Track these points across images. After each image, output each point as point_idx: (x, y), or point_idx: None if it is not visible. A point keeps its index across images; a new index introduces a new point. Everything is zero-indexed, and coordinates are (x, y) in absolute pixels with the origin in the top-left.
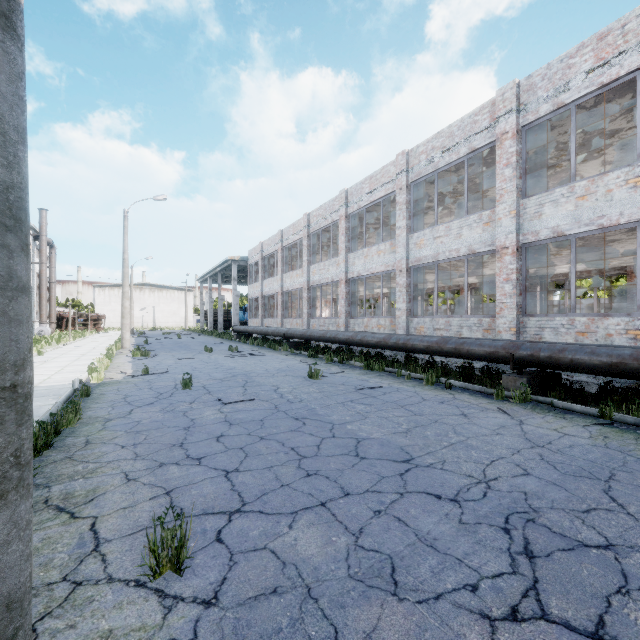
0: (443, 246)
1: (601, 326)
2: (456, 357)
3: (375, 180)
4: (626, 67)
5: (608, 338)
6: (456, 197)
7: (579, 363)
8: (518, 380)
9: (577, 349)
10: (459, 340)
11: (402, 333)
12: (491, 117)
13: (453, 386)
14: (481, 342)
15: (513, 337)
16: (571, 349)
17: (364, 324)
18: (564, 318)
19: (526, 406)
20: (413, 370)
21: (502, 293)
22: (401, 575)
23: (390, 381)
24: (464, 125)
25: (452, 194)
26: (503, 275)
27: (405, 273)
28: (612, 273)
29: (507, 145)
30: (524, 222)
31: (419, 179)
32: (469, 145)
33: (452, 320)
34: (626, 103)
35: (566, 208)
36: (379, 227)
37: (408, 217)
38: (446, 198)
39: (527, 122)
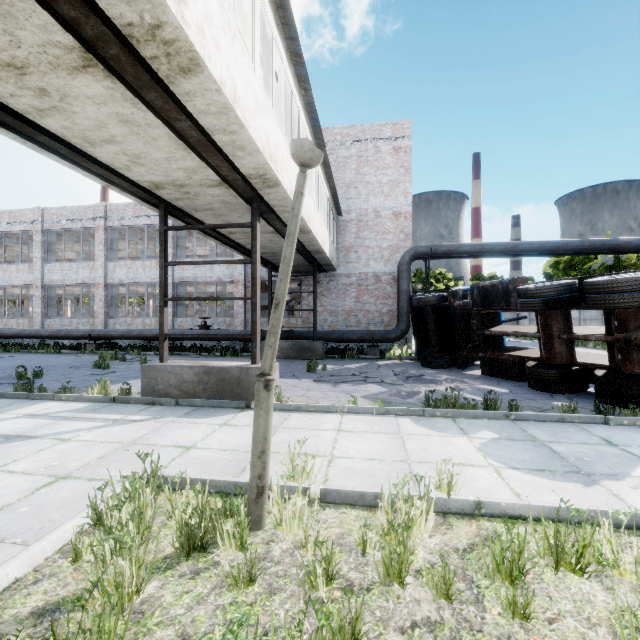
0: (68, 276)
1: (135, 322)
2: (67, 339)
3: (15, 216)
4: (142, 222)
5: (137, 327)
6: (88, 239)
7: (113, 336)
8: (93, 345)
9: (113, 331)
10: (69, 330)
11: (38, 328)
12: (94, 214)
13: (64, 353)
14: (79, 330)
15: (103, 328)
16: (111, 331)
17: (4, 323)
18: (124, 319)
19: (90, 354)
20: (41, 349)
21: (98, 306)
22: (7, 372)
23: (22, 354)
24: (80, 211)
25: (84, 238)
26: (99, 297)
27: (41, 289)
28: (184, 295)
29: (101, 233)
30: (109, 273)
31: (52, 229)
32: (83, 223)
33: (73, 320)
34: (155, 229)
35: (124, 271)
36: (22, 242)
37: (44, 252)
38: (80, 238)
39: (110, 225)
